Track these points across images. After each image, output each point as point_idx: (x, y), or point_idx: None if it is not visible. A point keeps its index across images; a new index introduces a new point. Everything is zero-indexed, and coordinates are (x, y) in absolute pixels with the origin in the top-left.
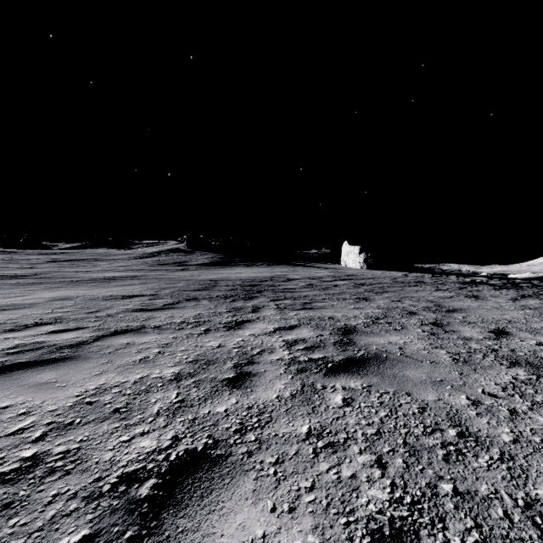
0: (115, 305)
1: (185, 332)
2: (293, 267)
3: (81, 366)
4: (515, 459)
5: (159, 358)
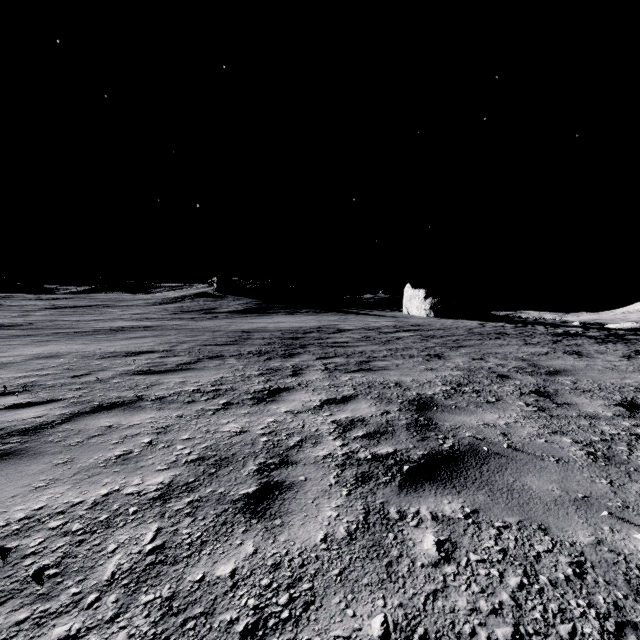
0: (113, 366)
1: (196, 406)
2: (344, 315)
3: (22, 469)
4: None
5: (147, 454)
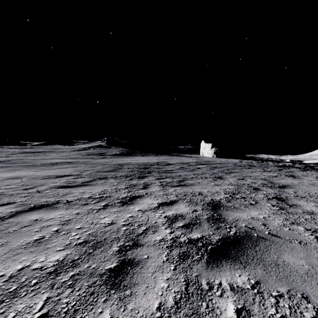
0: (48, 183)
1: (88, 207)
2: (170, 156)
3: None
4: None
5: (53, 238)
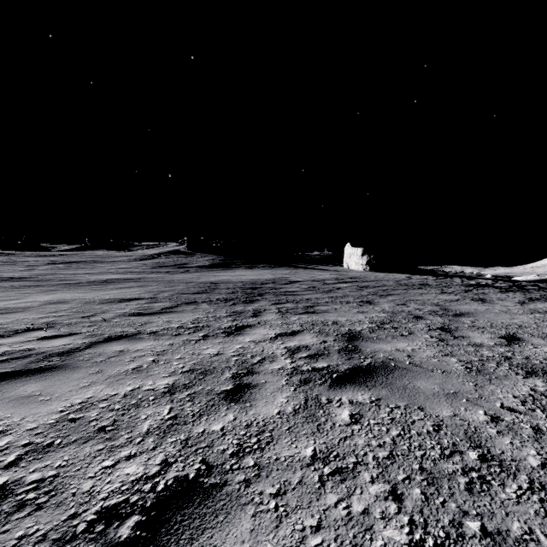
0: (112, 309)
1: (182, 338)
2: (294, 269)
3: (68, 376)
4: (546, 488)
5: (153, 367)
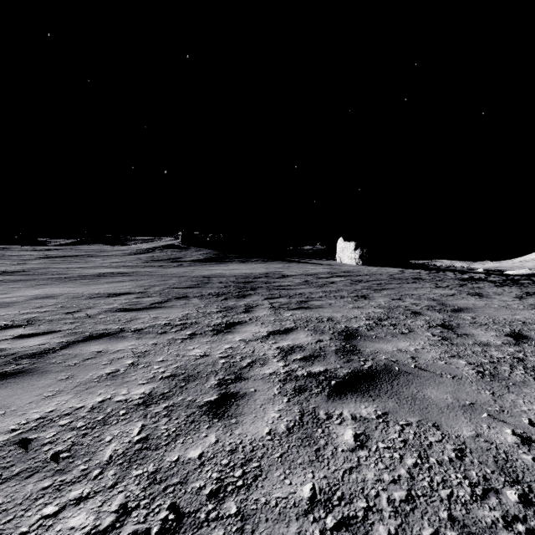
0: (99, 304)
1: (167, 336)
2: (288, 263)
3: (33, 383)
4: None
5: (131, 372)
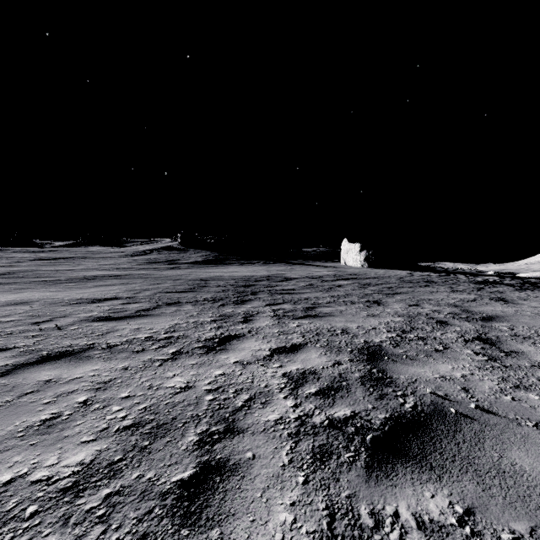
0: (76, 312)
1: (144, 356)
2: (290, 266)
3: None
4: None
5: (77, 418)
